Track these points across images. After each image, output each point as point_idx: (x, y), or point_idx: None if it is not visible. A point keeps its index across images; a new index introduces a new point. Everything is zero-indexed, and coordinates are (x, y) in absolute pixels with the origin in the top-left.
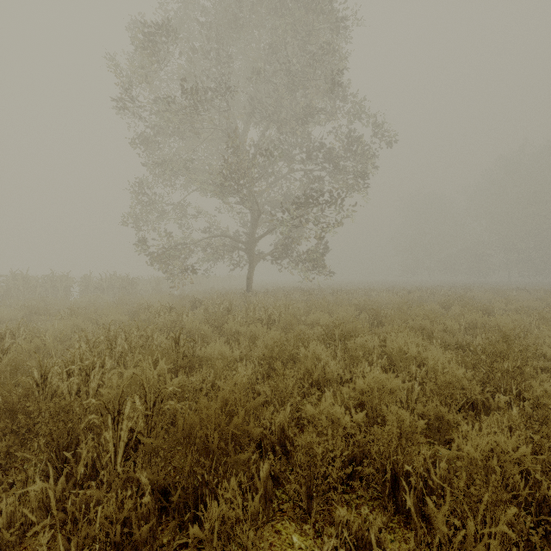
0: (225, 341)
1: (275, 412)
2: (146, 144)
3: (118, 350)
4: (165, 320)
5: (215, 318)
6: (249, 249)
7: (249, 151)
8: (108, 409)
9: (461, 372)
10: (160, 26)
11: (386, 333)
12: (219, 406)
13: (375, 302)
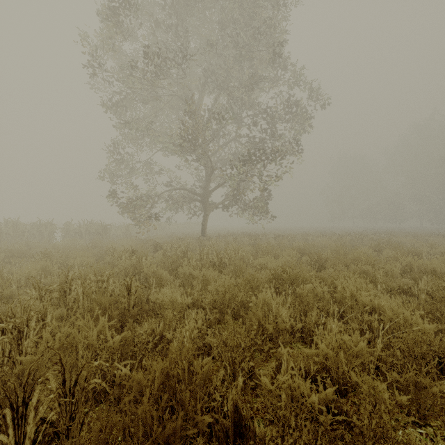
0: (179, 283)
1: (227, 375)
2: (116, 110)
3: (70, 297)
4: (125, 264)
5: (171, 261)
6: (203, 200)
7: (203, 116)
8: (8, 398)
9: (428, 327)
10: (125, 4)
11: (333, 278)
12: (159, 383)
13: (313, 246)
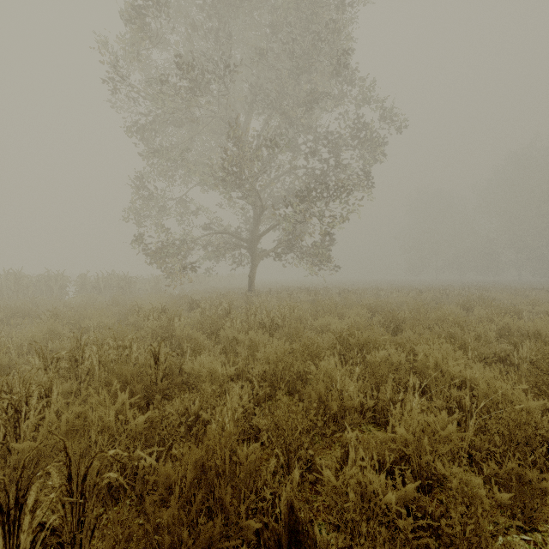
0: (220, 350)
1: (279, 466)
2: (142, 135)
3: (83, 367)
4: (153, 325)
5: (211, 322)
6: (251, 246)
7: (250, 142)
8: None
9: (533, 405)
10: (154, 3)
11: (413, 344)
12: (192, 477)
13: (387, 303)
